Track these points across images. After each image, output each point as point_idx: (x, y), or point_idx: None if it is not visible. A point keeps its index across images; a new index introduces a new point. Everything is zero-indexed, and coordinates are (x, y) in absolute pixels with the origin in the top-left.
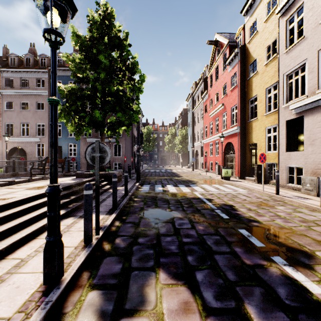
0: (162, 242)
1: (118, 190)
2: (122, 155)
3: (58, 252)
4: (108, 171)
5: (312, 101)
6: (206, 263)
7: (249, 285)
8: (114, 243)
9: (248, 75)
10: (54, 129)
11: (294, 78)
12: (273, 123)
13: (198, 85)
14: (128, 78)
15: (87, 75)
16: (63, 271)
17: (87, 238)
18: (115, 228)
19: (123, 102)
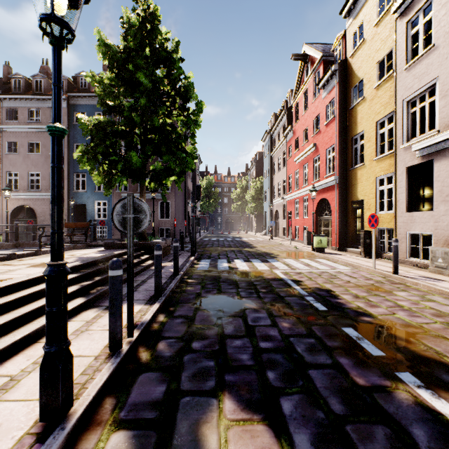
0: (228, 347)
1: (164, 267)
2: (171, 217)
3: (63, 370)
4: (150, 239)
5: (446, 138)
6: (296, 383)
7: (365, 422)
8: (156, 349)
9: (350, 102)
10: (57, 175)
11: (418, 106)
12: (387, 170)
13: (279, 118)
14: (179, 108)
15: (120, 103)
16: (73, 399)
17: (113, 343)
18: (157, 325)
19: (171, 141)
